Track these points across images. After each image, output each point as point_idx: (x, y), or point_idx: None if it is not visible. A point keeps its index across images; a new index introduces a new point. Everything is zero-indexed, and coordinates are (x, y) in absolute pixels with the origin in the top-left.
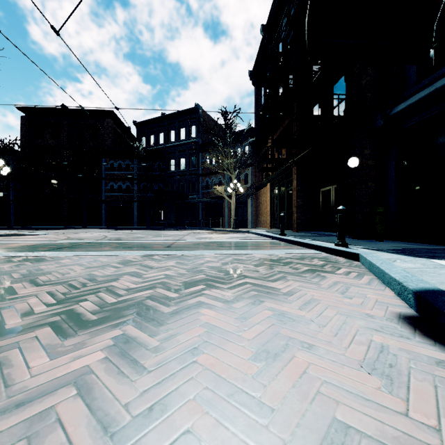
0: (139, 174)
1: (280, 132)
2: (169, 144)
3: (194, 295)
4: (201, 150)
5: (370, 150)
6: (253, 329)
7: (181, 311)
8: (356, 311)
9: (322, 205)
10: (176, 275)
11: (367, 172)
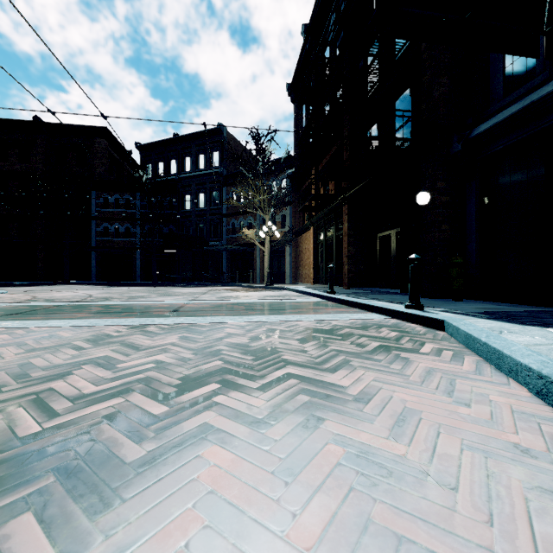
0: (143, 212)
1: (327, 161)
2: (183, 175)
3: (196, 409)
4: (226, 183)
5: (444, 183)
6: (312, 508)
7: (164, 454)
8: (491, 437)
9: (379, 254)
10: (174, 362)
11: (441, 211)
